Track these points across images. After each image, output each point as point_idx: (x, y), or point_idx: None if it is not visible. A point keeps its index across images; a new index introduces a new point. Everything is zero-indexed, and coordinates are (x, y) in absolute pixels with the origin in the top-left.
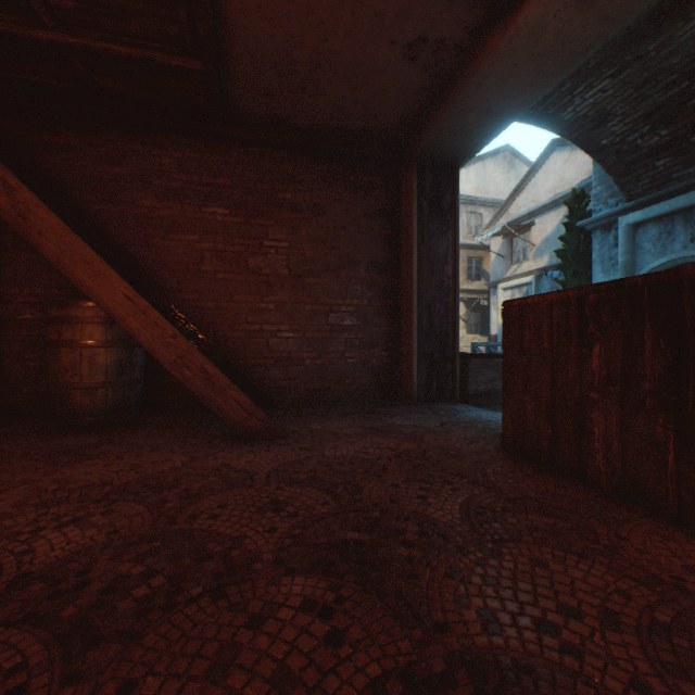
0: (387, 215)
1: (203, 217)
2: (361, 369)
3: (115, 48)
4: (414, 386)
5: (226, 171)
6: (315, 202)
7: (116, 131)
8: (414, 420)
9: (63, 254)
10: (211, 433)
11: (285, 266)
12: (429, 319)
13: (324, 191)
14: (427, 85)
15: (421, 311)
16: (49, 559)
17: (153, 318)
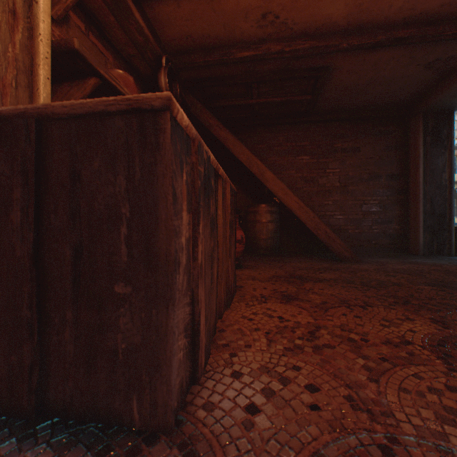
0: (398, 147)
1: (296, 162)
2: (381, 235)
3: (276, 100)
4: (420, 245)
5: (307, 138)
6: (354, 146)
7: (260, 129)
8: (428, 261)
9: (274, 187)
10: (322, 259)
11: (337, 182)
12: (430, 206)
13: (359, 139)
14: (436, 76)
15: (425, 201)
16: (331, 277)
17: (305, 210)
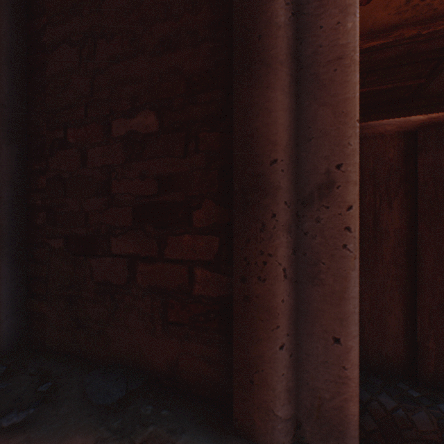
0: None
1: None
2: None
3: (381, 88)
4: None
5: None
6: None
7: None
8: None
9: None
10: None
11: None
12: None
13: None
14: None
15: None
16: None
17: None
